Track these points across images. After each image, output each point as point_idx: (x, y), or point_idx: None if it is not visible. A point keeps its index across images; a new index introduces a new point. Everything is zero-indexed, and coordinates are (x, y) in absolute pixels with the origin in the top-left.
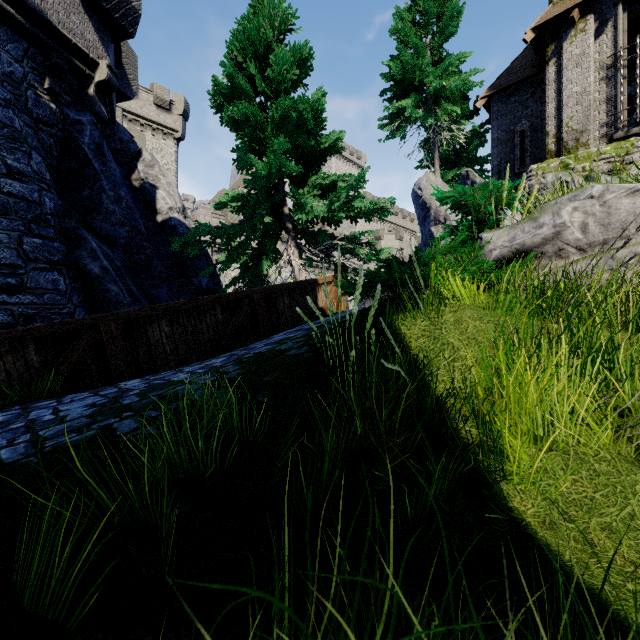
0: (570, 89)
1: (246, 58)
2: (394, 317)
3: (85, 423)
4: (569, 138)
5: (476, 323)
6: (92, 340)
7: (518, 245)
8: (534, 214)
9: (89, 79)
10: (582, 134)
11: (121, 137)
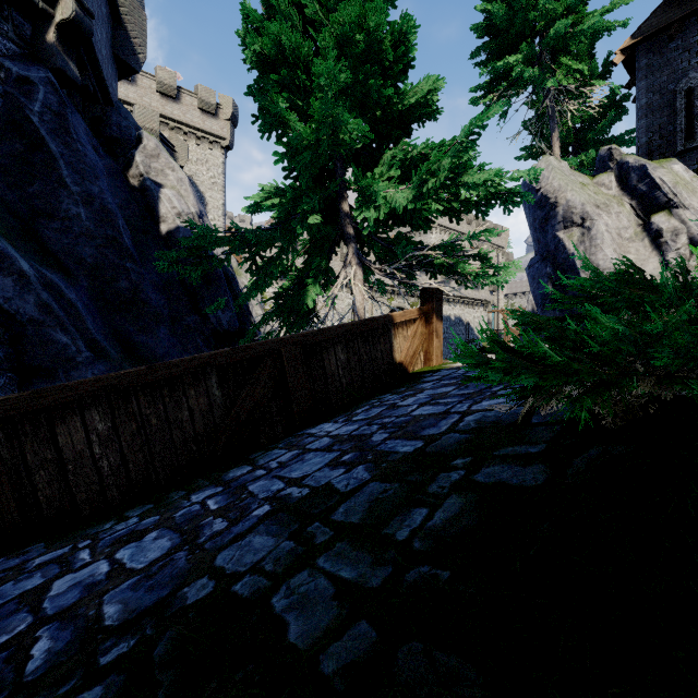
0: None
1: None
2: None
3: None
4: None
5: None
6: None
7: None
8: None
9: (47, 19)
10: None
11: (120, 121)
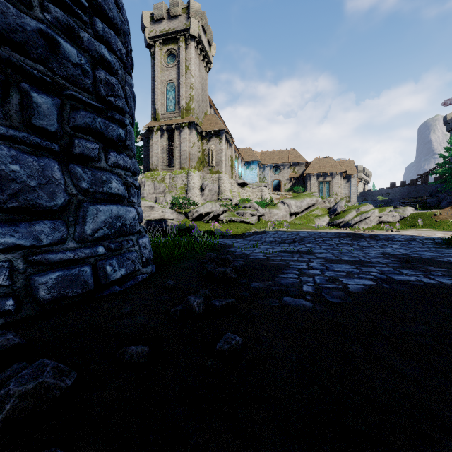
0: (155, 151)
1: None
2: None
3: None
4: (154, 166)
5: None
6: None
7: None
8: None
9: None
10: (157, 166)
11: None
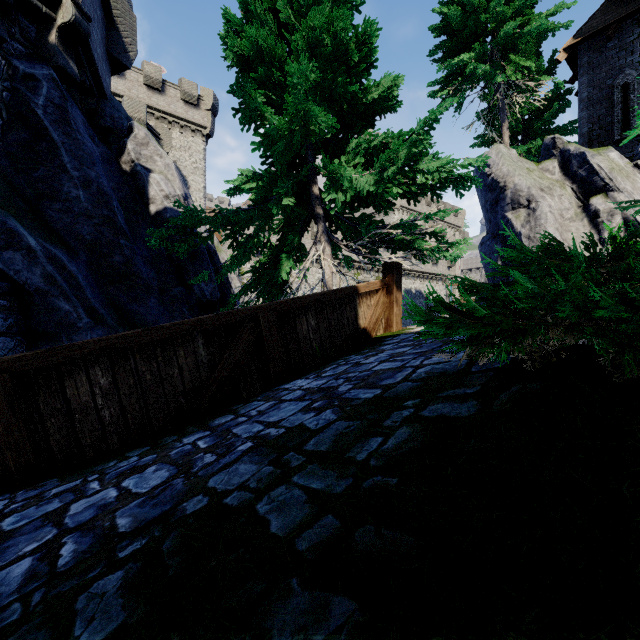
0: None
1: None
2: None
3: None
4: None
5: None
6: None
7: None
8: None
9: (49, 22)
10: None
11: (113, 112)
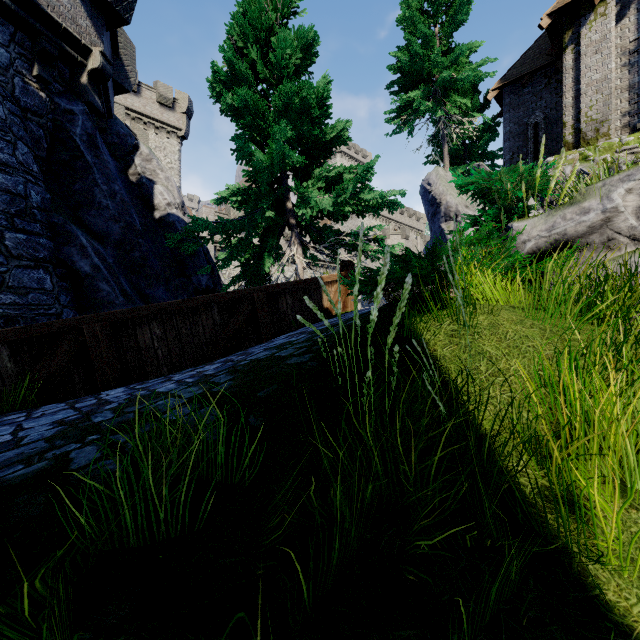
0: (589, 77)
1: (246, 43)
2: (413, 319)
3: (40, 449)
4: (588, 128)
5: (517, 327)
6: (74, 344)
7: (558, 235)
8: (576, 199)
9: (81, 67)
10: (602, 124)
11: (118, 130)
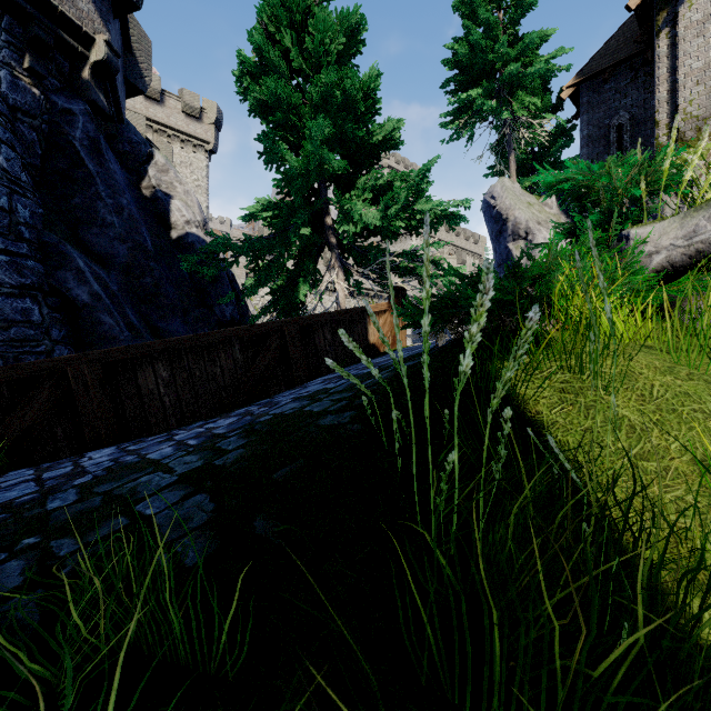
0: (689, 65)
1: (277, 26)
2: (498, 364)
3: None
4: (687, 127)
5: (666, 379)
6: (56, 391)
7: (702, 243)
8: None
9: (83, 59)
10: (705, 121)
11: (130, 137)
